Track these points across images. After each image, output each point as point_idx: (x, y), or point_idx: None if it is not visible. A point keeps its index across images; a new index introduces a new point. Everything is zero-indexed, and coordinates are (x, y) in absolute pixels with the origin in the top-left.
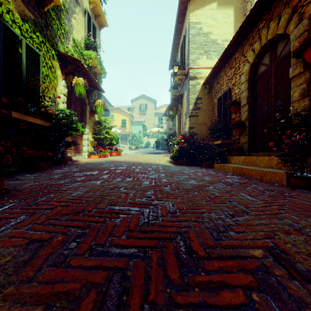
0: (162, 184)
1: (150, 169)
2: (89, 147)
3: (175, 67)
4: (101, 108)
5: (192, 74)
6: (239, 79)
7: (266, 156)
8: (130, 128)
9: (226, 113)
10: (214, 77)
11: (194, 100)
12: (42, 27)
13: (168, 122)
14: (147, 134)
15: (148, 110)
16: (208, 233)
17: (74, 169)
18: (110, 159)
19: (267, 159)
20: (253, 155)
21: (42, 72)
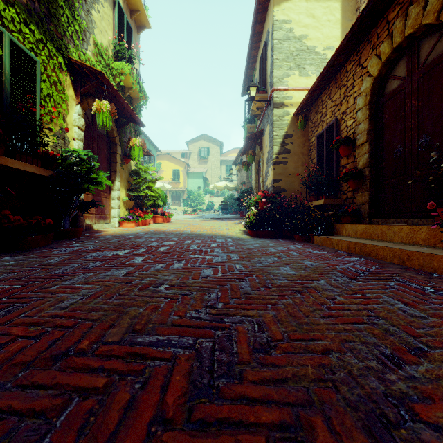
0: (235, 275)
1: (215, 246)
2: (120, 210)
3: (252, 89)
4: (139, 150)
5: (278, 99)
6: (354, 103)
7: (406, 225)
8: (186, 182)
9: (331, 157)
10: (312, 103)
11: (281, 138)
12: (40, 18)
13: (240, 173)
14: (210, 191)
15: (211, 156)
16: (363, 432)
17: (89, 247)
18: (152, 228)
19: (408, 230)
20: (378, 222)
21: (41, 90)
